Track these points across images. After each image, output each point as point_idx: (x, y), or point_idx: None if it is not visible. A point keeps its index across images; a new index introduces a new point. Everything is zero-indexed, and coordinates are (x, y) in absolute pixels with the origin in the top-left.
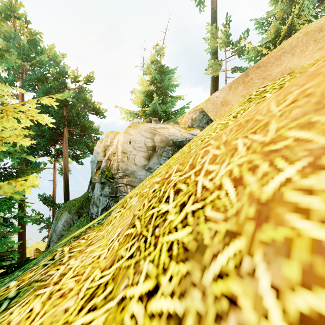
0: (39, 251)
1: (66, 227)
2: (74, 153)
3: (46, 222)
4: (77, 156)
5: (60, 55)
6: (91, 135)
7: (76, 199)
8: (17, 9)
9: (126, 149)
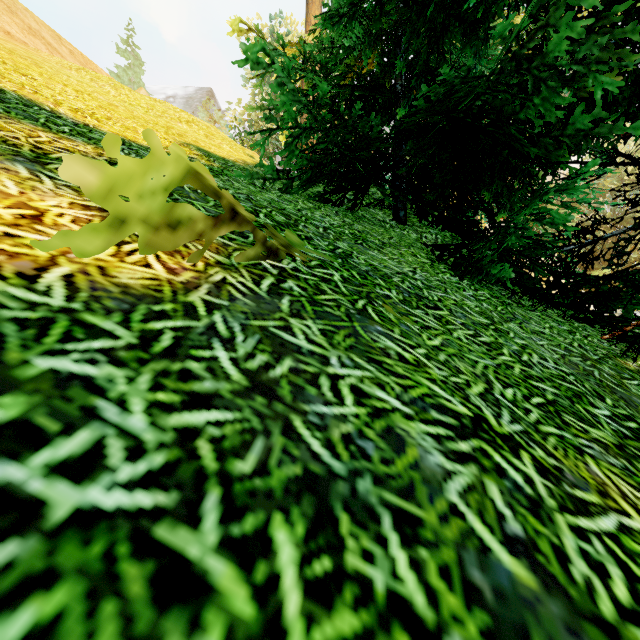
0: None
1: None
2: None
3: None
4: None
5: None
6: None
7: None
8: None
9: None
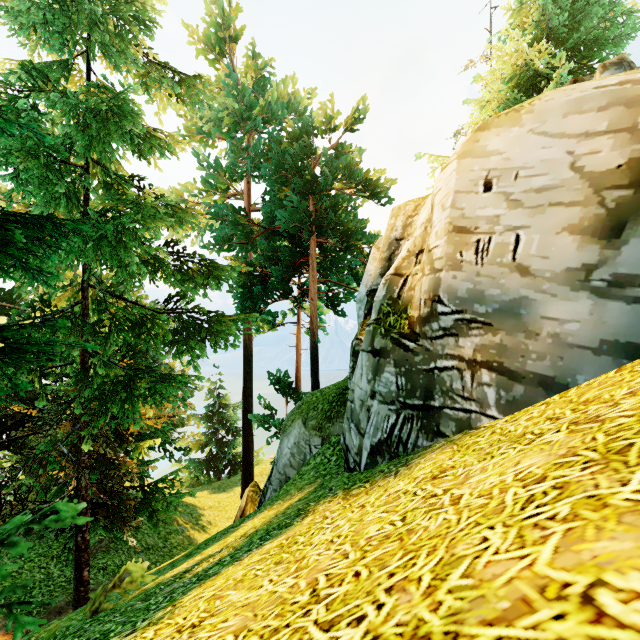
0: (258, 490)
1: (295, 458)
2: (329, 291)
3: (280, 428)
4: (336, 296)
5: (305, 95)
6: (362, 252)
7: (325, 391)
8: (231, 20)
9: (468, 213)
